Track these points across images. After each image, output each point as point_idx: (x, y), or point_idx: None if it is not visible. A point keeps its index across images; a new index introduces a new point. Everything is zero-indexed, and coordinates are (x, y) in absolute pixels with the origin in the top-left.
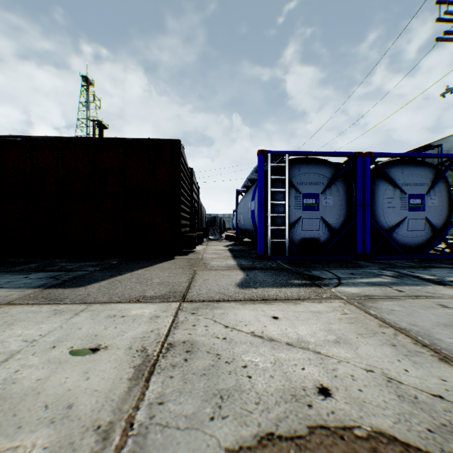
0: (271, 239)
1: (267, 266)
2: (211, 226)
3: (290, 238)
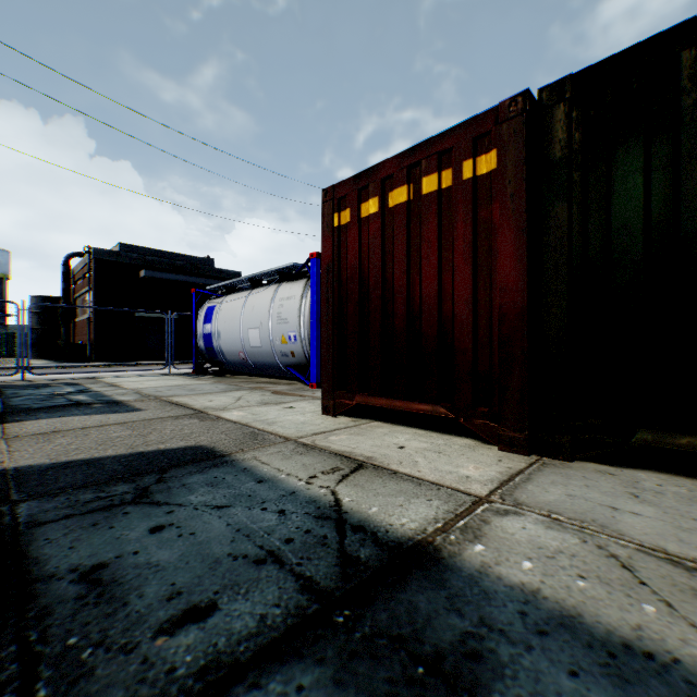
0: None
1: None
2: None
3: None
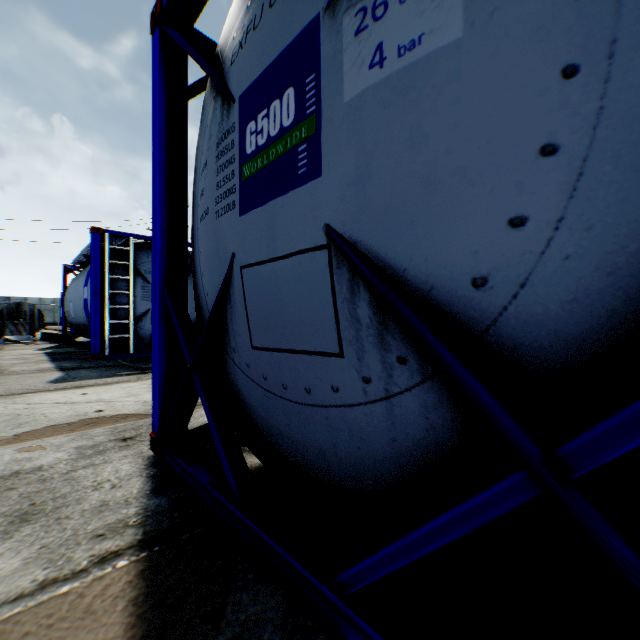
0: (112, 335)
1: (100, 365)
2: (13, 320)
3: (137, 334)
